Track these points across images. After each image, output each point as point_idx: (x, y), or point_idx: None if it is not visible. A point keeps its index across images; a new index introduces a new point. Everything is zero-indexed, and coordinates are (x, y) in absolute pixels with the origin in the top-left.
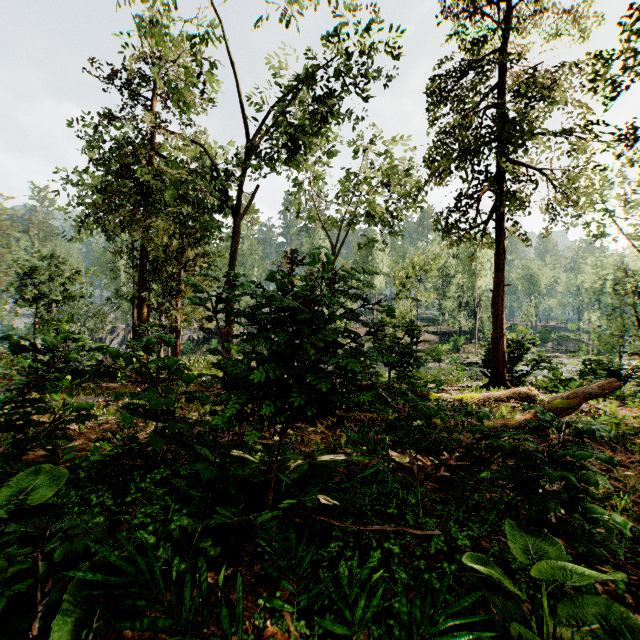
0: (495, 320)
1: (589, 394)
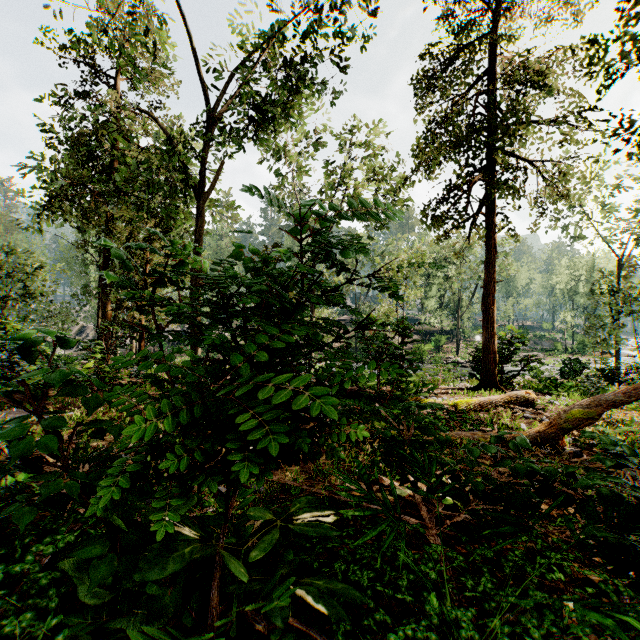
0: (486, 318)
1: (611, 402)
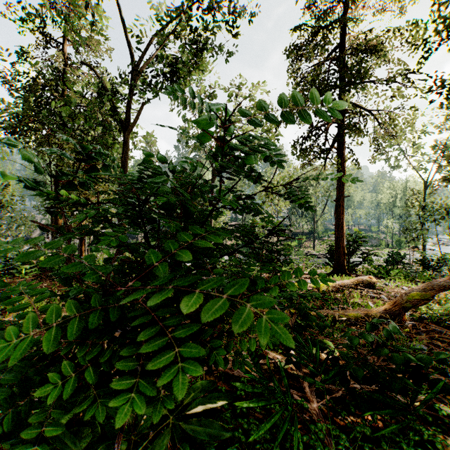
0: (337, 223)
1: (441, 286)
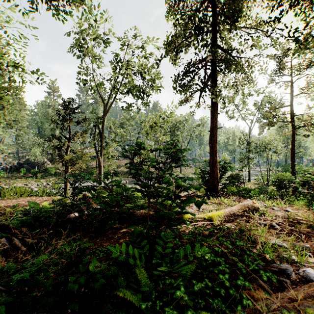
0: (212, 151)
1: None
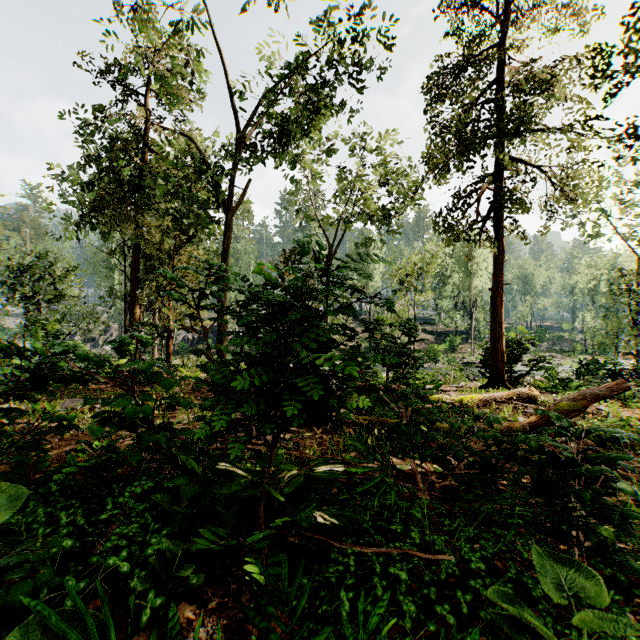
0: (494, 319)
1: (596, 396)
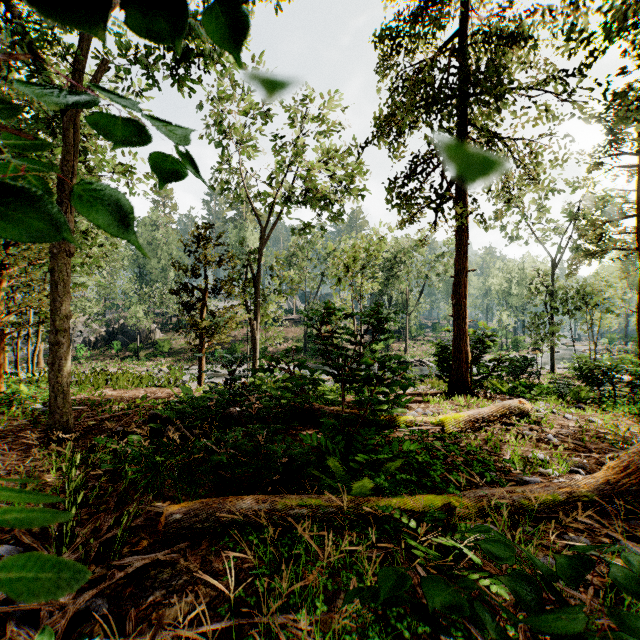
0: (457, 313)
1: None
